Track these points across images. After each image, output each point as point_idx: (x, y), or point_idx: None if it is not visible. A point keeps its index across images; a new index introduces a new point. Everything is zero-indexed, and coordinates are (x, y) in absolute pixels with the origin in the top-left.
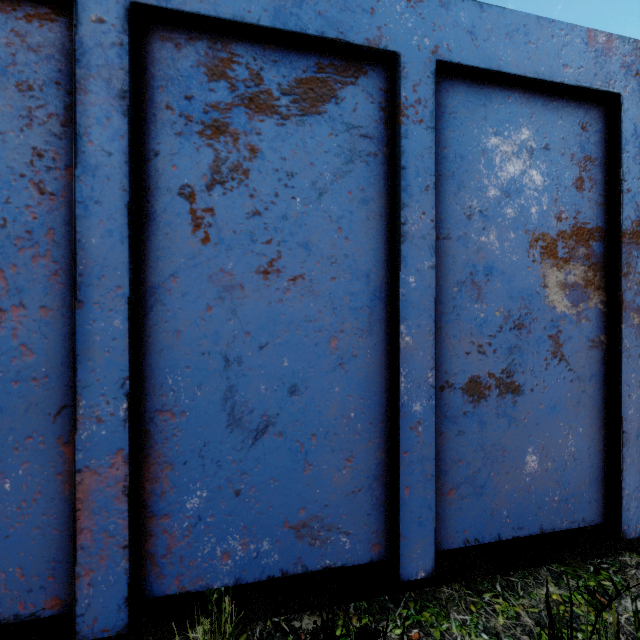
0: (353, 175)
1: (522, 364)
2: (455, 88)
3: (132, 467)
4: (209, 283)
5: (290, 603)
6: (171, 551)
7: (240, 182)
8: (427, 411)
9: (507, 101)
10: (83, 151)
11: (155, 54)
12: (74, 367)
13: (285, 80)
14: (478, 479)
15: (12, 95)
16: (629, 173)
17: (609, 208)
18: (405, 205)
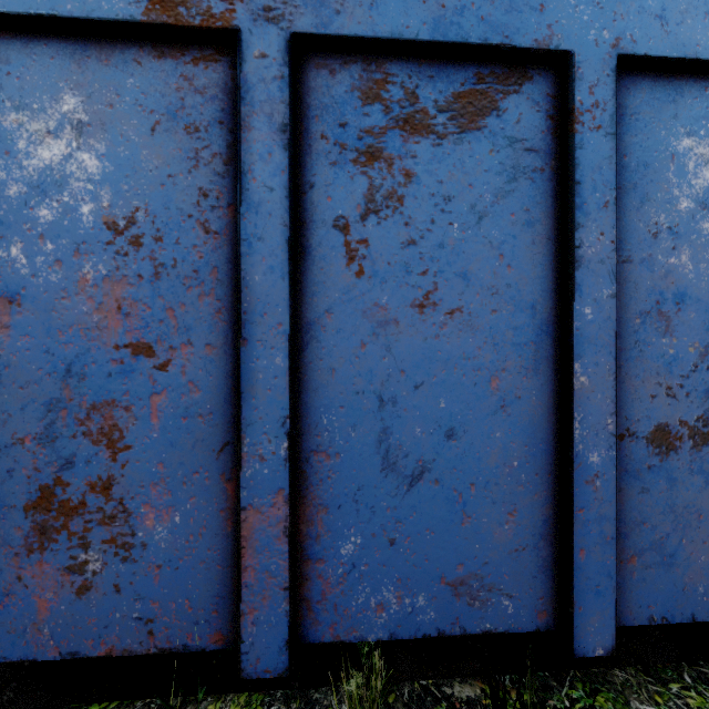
0: (516, 195)
1: None
2: (637, 84)
3: (292, 508)
4: (363, 318)
5: (438, 666)
6: (326, 597)
7: (394, 210)
8: (606, 463)
9: (703, 93)
10: (247, 188)
11: (310, 83)
12: (239, 405)
13: (442, 96)
14: (666, 546)
15: (181, 138)
16: None
17: None
18: (580, 225)
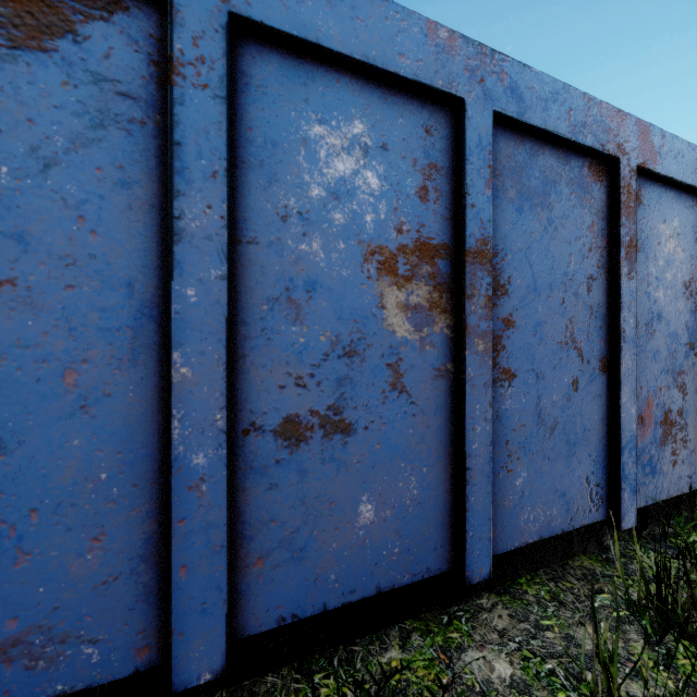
0: (105, 146)
1: (355, 398)
2: (265, 56)
3: None
4: None
5: None
6: None
7: None
8: (215, 464)
9: (335, 85)
10: None
11: None
12: None
13: None
14: (297, 541)
15: None
16: (474, 187)
17: (456, 224)
18: (180, 193)
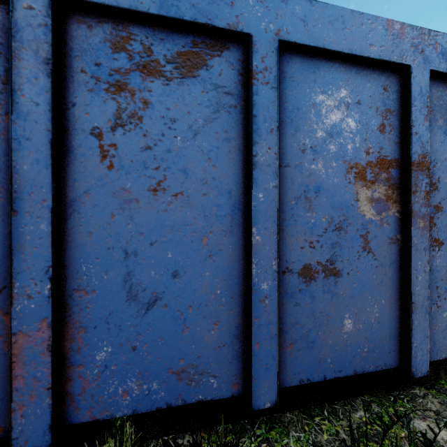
0: (219, 121)
1: (341, 255)
2: (293, 60)
3: (54, 331)
4: (113, 198)
5: (176, 426)
6: (85, 391)
7: (136, 125)
8: (272, 289)
9: (330, 69)
10: (17, 102)
11: (73, 32)
12: (10, 258)
13: (169, 52)
14: (310, 337)
15: None
16: (416, 121)
17: (403, 145)
18: (256, 142)
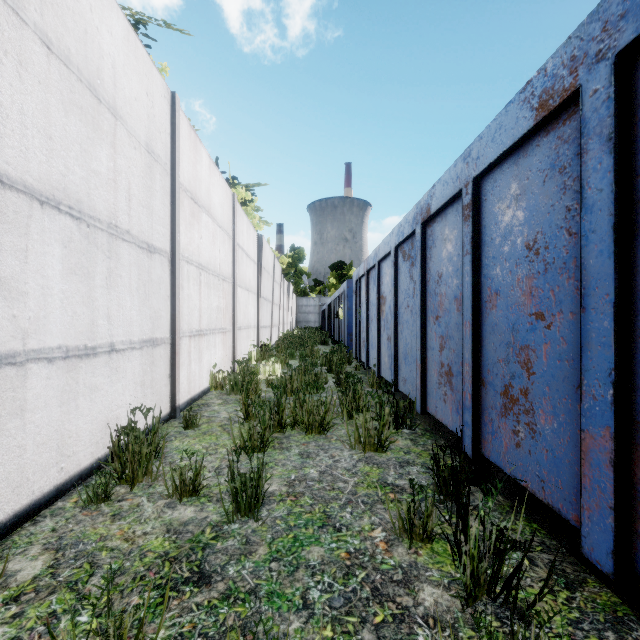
0: None
1: None
2: None
3: (617, 445)
4: None
5: None
6: None
7: None
8: None
9: None
10: (585, 197)
11: None
12: (580, 355)
13: None
14: None
15: (557, 179)
16: None
17: None
18: None
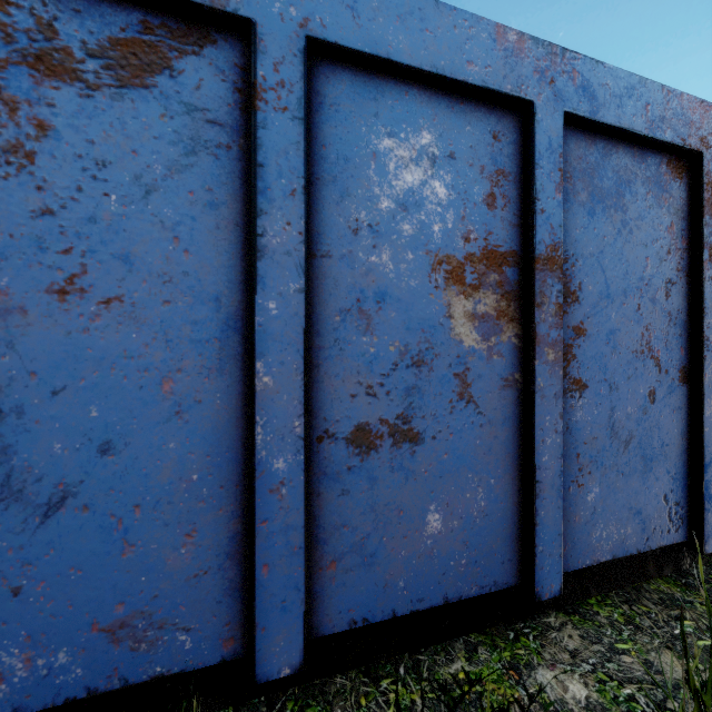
0: (196, 171)
1: (422, 407)
2: (337, 75)
3: None
4: None
5: None
6: None
7: (21, 168)
8: (294, 468)
9: (404, 97)
10: None
11: None
12: None
13: (93, 37)
14: (367, 546)
15: None
16: (543, 191)
17: (524, 230)
18: (263, 212)
